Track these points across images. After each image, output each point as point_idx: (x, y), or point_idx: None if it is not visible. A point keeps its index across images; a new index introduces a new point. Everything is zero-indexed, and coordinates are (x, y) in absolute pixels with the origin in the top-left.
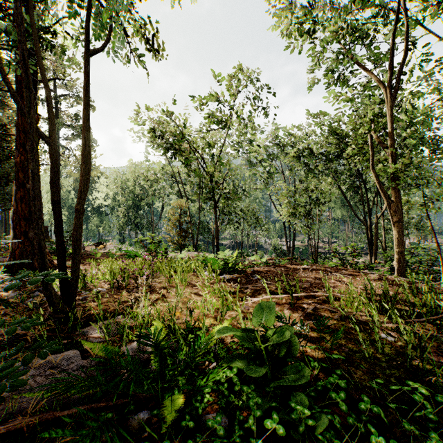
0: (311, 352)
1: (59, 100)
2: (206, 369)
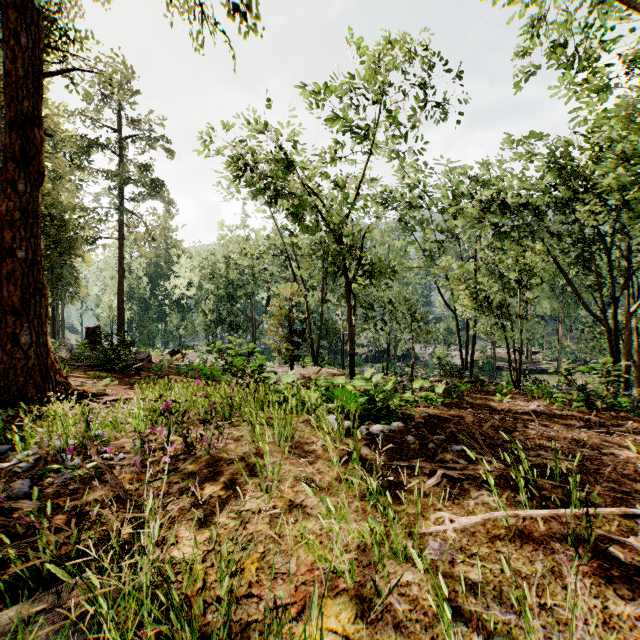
0: None
1: (122, 144)
2: None
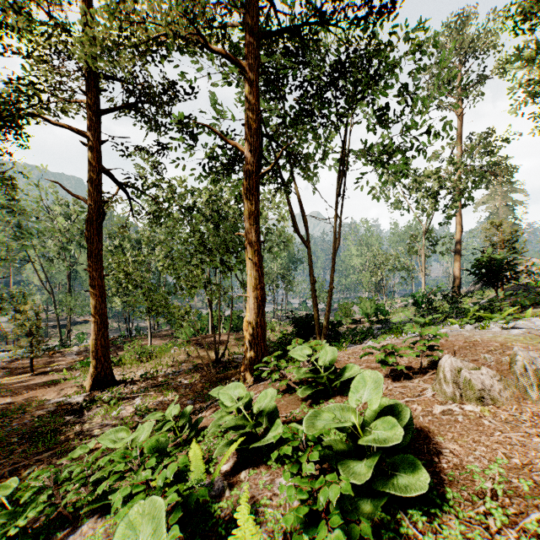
0: None
1: None
2: None
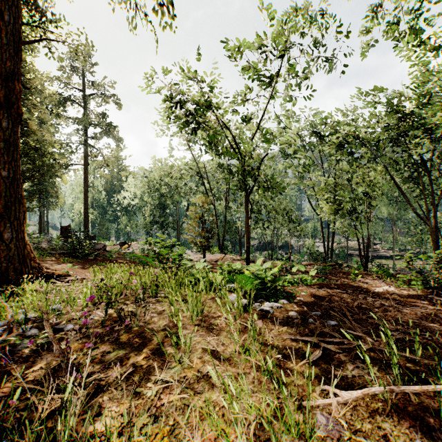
0: None
1: (87, 99)
2: None
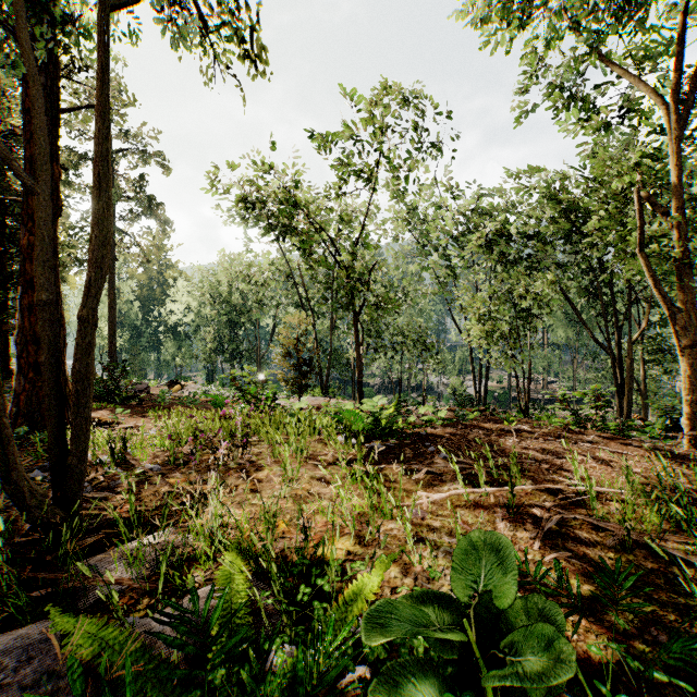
0: (581, 642)
1: (114, 158)
2: (336, 684)
